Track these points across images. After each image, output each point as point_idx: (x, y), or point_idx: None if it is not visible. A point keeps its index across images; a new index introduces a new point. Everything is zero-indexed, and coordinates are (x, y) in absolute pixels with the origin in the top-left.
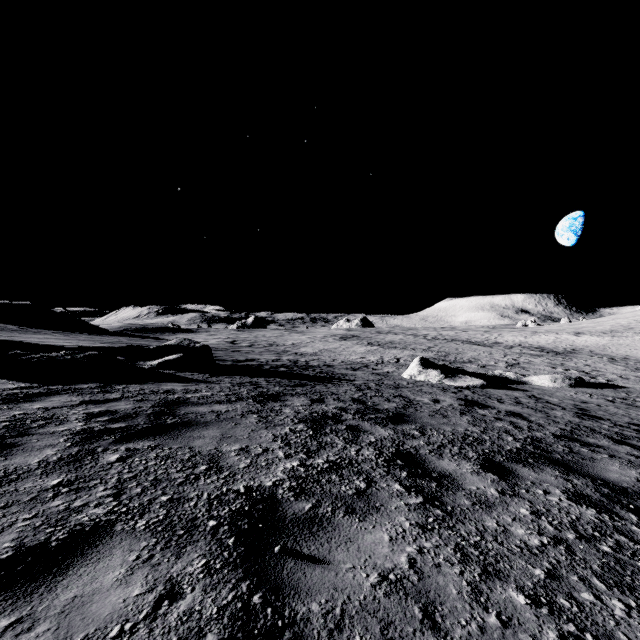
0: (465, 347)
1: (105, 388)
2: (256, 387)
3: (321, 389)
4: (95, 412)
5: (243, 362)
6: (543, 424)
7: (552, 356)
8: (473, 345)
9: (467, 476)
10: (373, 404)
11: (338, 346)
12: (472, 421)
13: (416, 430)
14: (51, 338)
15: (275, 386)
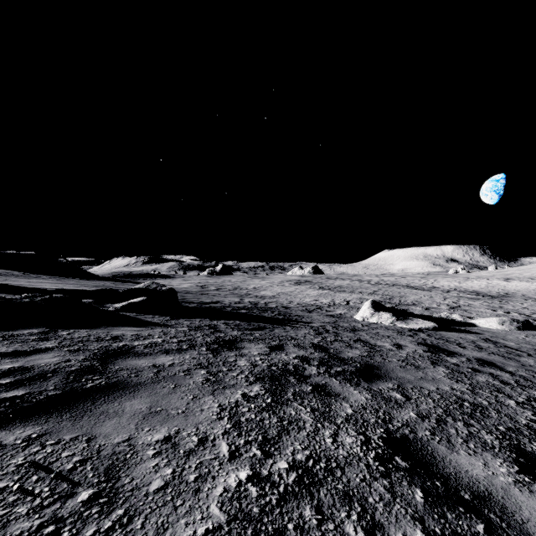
0: (406, 291)
1: (46, 334)
2: (213, 331)
3: (280, 333)
4: (2, 370)
5: (208, 304)
6: (528, 377)
7: (489, 299)
8: (413, 289)
9: (517, 496)
10: (336, 351)
11: (293, 290)
12: (450, 374)
13: (396, 391)
14: (42, 282)
15: (233, 330)
